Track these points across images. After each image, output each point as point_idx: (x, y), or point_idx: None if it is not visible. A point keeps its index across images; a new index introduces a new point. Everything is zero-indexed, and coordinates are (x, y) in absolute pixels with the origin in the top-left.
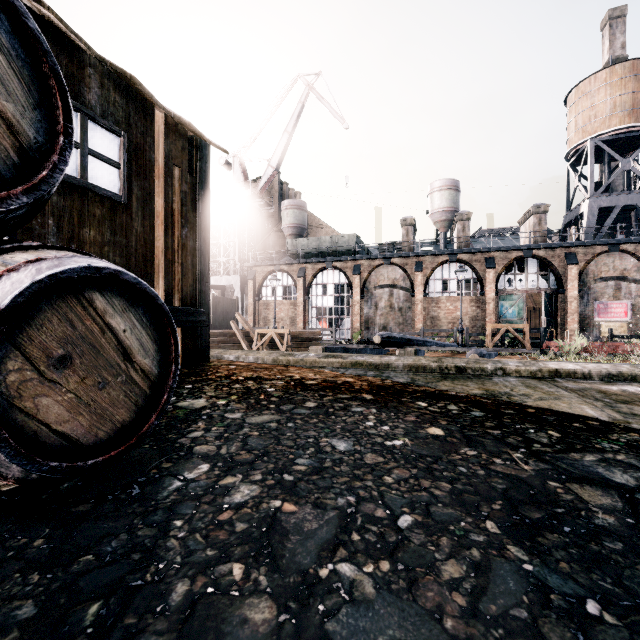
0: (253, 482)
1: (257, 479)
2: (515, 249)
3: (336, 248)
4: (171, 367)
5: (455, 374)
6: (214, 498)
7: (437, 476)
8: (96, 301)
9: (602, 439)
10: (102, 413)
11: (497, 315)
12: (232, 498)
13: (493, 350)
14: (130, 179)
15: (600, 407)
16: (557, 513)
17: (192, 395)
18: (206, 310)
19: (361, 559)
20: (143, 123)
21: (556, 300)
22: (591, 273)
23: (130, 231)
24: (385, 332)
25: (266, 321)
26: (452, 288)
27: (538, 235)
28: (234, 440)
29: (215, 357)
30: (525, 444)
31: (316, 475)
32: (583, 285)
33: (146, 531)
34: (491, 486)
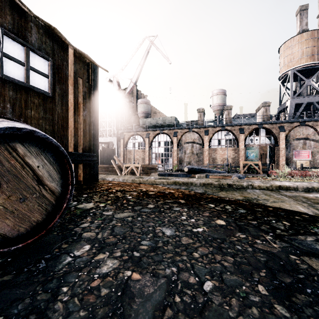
0: (115, 257)
1: (117, 255)
2: (254, 124)
3: (165, 123)
4: (69, 187)
5: (227, 188)
6: (90, 269)
7: (224, 252)
8: (18, 148)
9: (313, 226)
10: (22, 217)
11: (245, 157)
12: (101, 269)
13: (245, 175)
14: (54, 84)
15: (306, 206)
16: (300, 278)
17: (86, 201)
18: (96, 154)
19: (181, 318)
20: (62, 54)
21: (274, 149)
22: (291, 136)
23: (54, 112)
24: (190, 166)
25: (130, 160)
26: (223, 143)
27: (265, 117)
28: (106, 229)
29: (102, 179)
30: (272, 230)
31: (153, 252)
32: (287, 142)
33: (43, 296)
34: (257, 259)
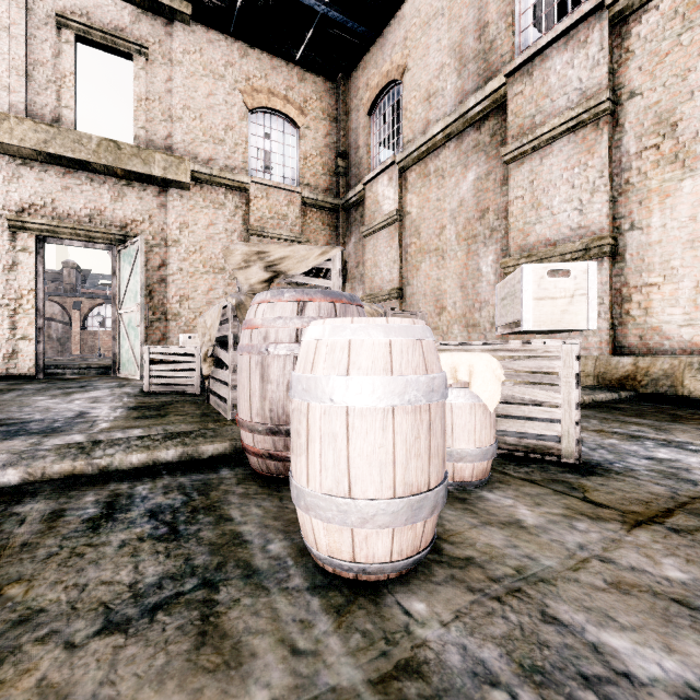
0: None
1: None
2: None
3: None
4: None
5: None
6: None
7: None
8: None
9: None
10: None
11: None
12: None
13: None
14: None
15: None
16: None
17: None
18: None
19: None
20: None
21: None
22: None
23: None
24: None
25: None
26: (109, 324)
27: None
28: None
29: None
30: None
31: None
32: None
33: None
34: None
